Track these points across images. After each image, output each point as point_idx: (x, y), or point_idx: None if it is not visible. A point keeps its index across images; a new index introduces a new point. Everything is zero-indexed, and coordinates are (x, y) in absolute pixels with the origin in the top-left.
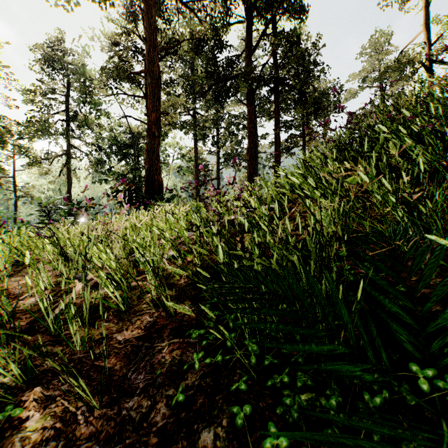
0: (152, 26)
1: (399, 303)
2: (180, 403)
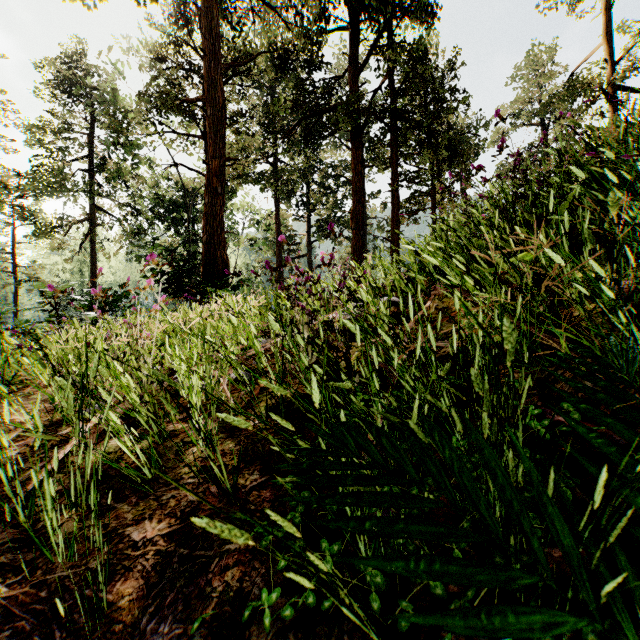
0: (214, 33)
1: None
2: None
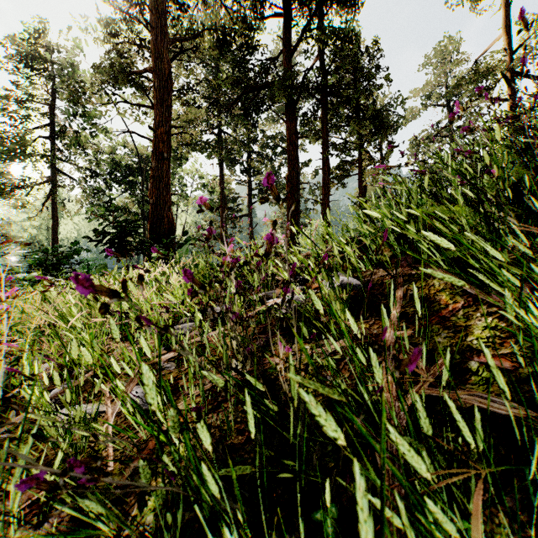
0: (160, 9)
1: None
2: None
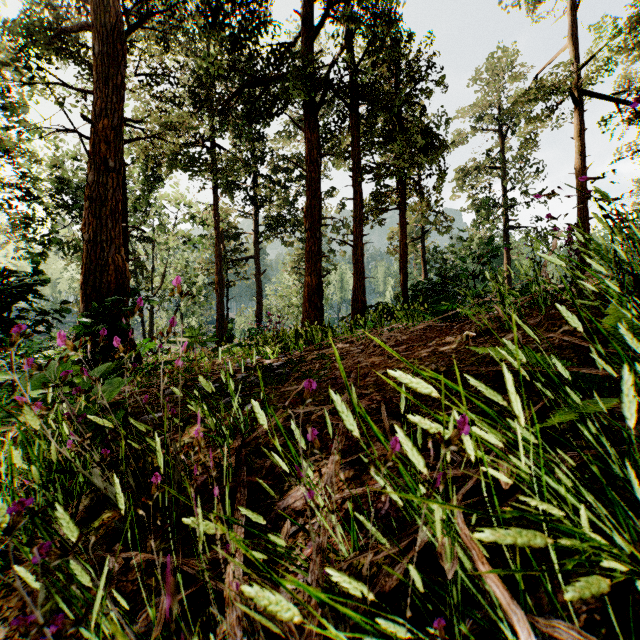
0: None
1: None
2: None
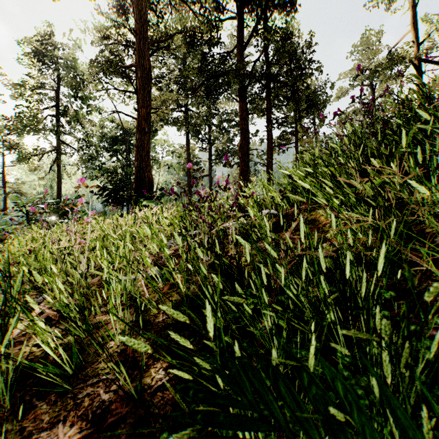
0: (142, 19)
1: None
2: None
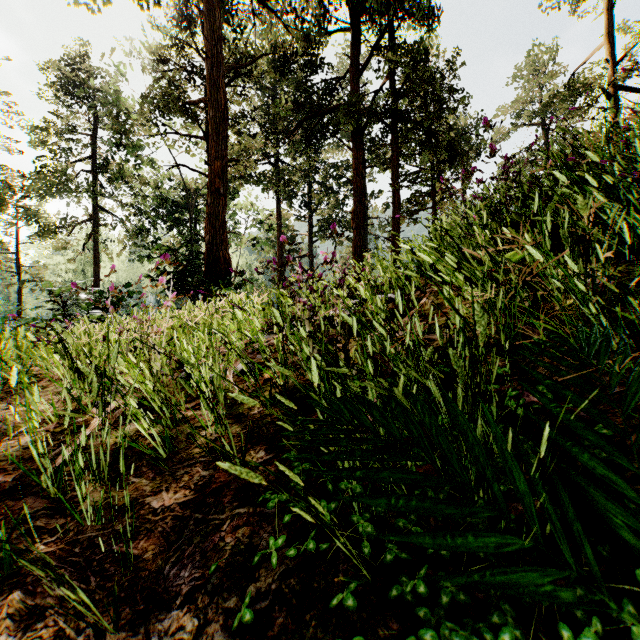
0: (216, 36)
1: (601, 455)
2: (246, 623)
